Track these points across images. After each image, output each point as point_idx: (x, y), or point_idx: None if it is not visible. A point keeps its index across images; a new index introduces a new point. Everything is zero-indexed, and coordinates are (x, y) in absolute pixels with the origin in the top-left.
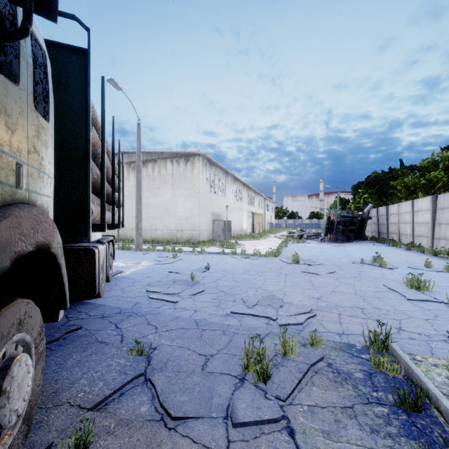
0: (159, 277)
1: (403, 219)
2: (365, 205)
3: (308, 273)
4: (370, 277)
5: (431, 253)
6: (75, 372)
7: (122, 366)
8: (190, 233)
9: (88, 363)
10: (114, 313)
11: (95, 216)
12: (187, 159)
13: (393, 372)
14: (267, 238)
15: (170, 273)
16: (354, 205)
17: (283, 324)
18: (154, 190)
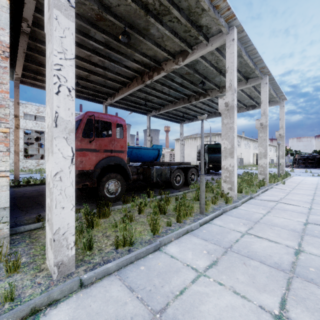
0: None
1: None
2: None
3: None
4: None
5: None
6: None
7: None
8: None
9: None
10: None
11: None
12: None
13: None
14: None
15: None
16: None
17: None
18: None
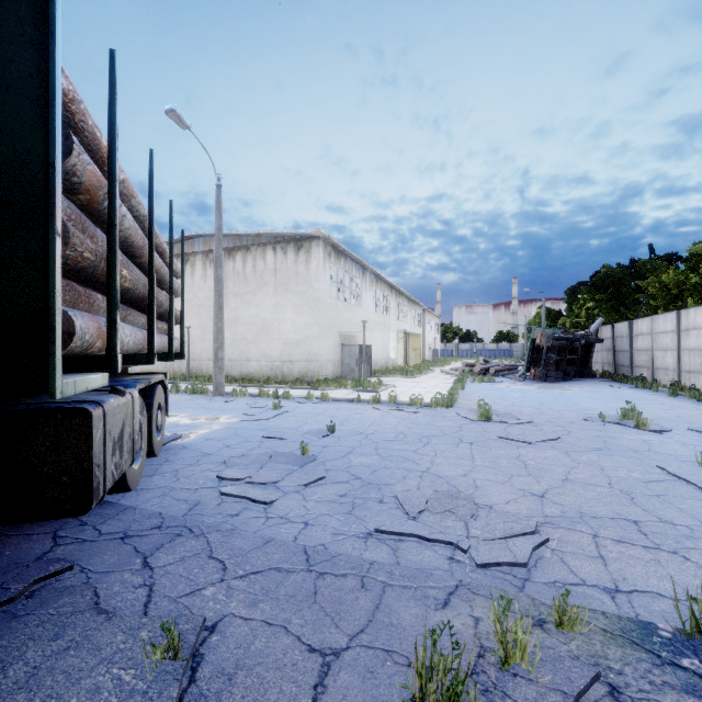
0: (246, 447)
1: (659, 344)
2: (588, 321)
3: (511, 440)
4: (625, 449)
5: None
6: None
7: (124, 695)
8: (304, 366)
9: (53, 677)
10: (147, 527)
11: (89, 340)
12: (299, 245)
13: None
14: (430, 374)
15: (265, 438)
16: (571, 320)
17: (484, 563)
18: (246, 296)
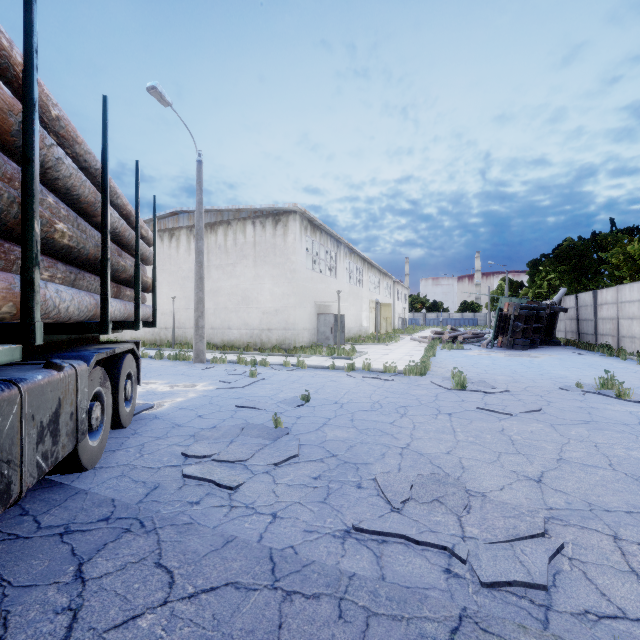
0: (218, 417)
1: (625, 313)
2: (550, 291)
3: (491, 411)
4: (614, 422)
5: None
6: None
7: None
8: (281, 334)
9: None
10: (94, 519)
11: None
12: (277, 219)
13: None
14: (400, 342)
15: (239, 407)
16: (533, 290)
17: (491, 582)
18: (227, 268)
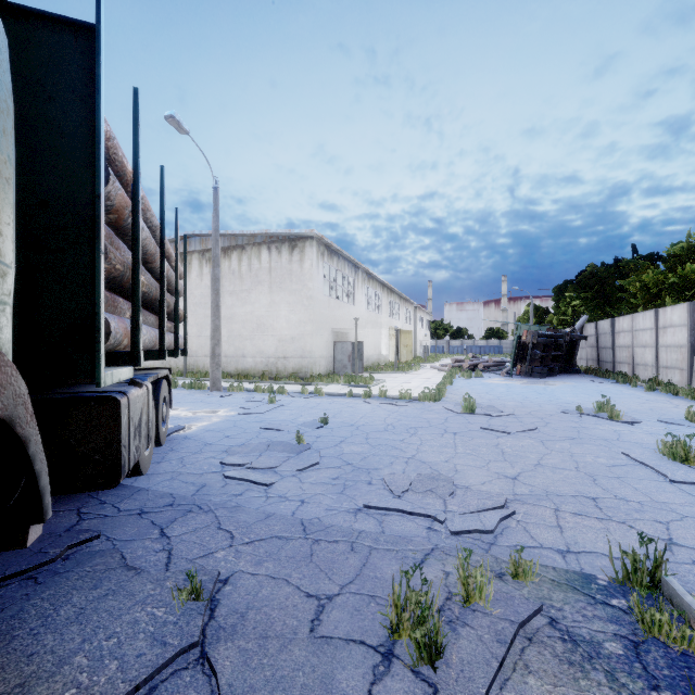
0: (245, 437)
1: (639, 341)
2: (574, 318)
3: (492, 430)
4: (596, 438)
5: (691, 396)
6: (69, 637)
7: (159, 625)
8: (298, 362)
9: (98, 614)
10: (161, 505)
11: (119, 338)
12: (293, 245)
13: (682, 642)
14: (420, 370)
15: (263, 429)
16: (557, 317)
17: (457, 531)
18: (242, 294)
